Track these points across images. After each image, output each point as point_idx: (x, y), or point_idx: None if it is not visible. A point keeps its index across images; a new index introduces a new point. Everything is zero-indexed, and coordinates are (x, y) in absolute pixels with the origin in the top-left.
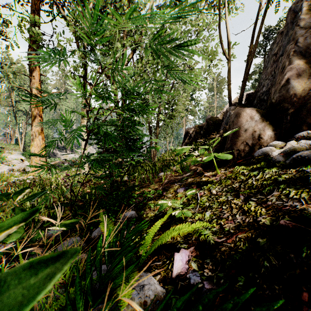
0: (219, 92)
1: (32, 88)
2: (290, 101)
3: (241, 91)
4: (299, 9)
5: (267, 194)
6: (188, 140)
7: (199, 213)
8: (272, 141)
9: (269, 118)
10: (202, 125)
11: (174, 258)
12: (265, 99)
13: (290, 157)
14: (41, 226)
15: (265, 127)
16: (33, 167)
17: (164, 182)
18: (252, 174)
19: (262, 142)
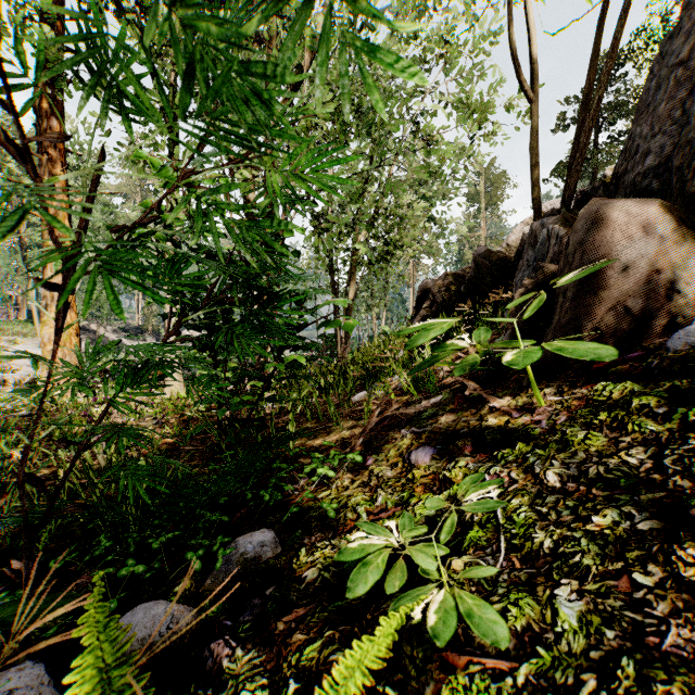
0: (492, 204)
1: None
2: None
3: (570, 178)
4: None
5: None
6: (428, 309)
7: (519, 585)
8: None
9: None
10: (463, 271)
11: None
12: (651, 189)
13: None
14: None
15: (689, 256)
16: None
17: (368, 424)
18: (694, 416)
19: (677, 306)
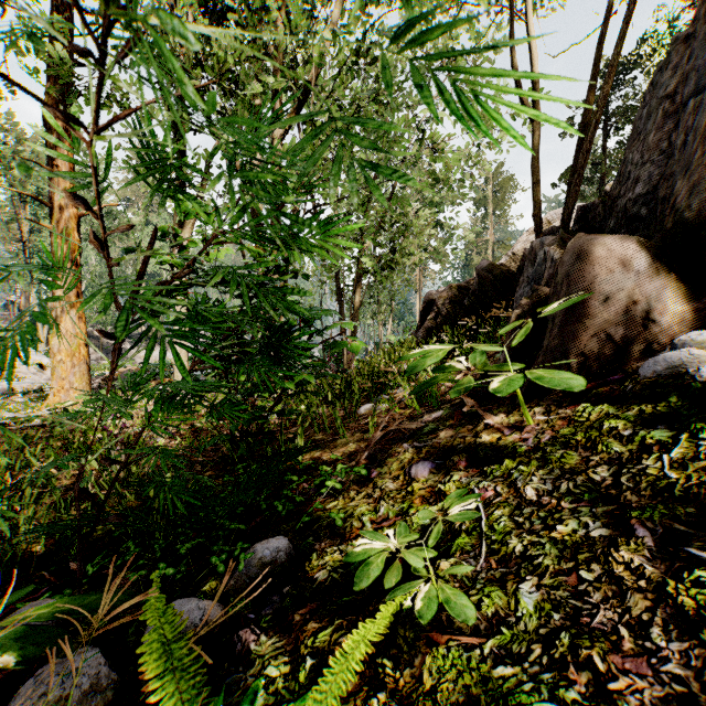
0: (499, 209)
1: (55, 194)
2: None
3: (569, 198)
4: None
5: None
6: (433, 320)
7: (493, 581)
8: (684, 331)
9: (673, 264)
10: (467, 284)
11: None
12: (641, 215)
13: None
14: (21, 575)
15: (663, 289)
16: None
17: (372, 438)
18: (651, 439)
19: (653, 334)
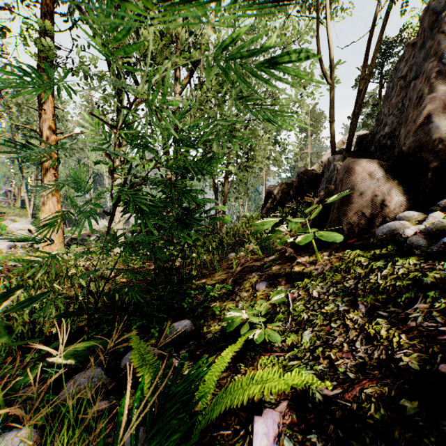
0: (315, 132)
1: (43, 127)
2: (432, 149)
3: (350, 132)
4: (442, 8)
5: (406, 306)
6: (271, 203)
7: (292, 331)
8: (402, 211)
9: (397, 175)
10: (292, 181)
11: (253, 428)
12: (387, 144)
13: (439, 241)
14: (46, 342)
15: (391, 188)
16: (21, 261)
17: (235, 270)
18: (375, 266)
19: (386, 212)
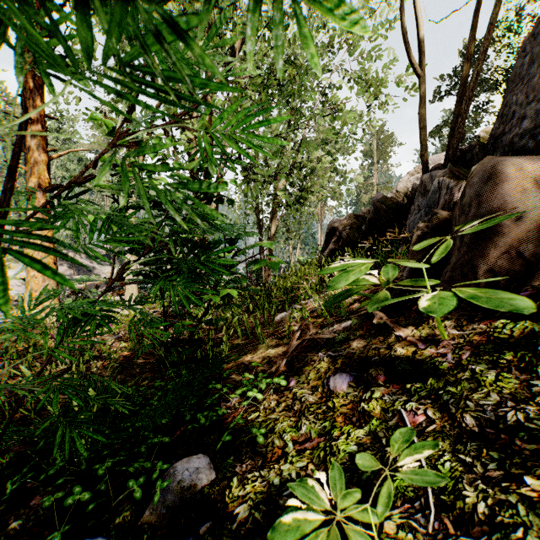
0: (382, 159)
1: (29, 141)
2: None
3: (454, 139)
4: None
5: None
6: (336, 243)
7: None
8: None
9: None
10: (363, 213)
11: None
12: (527, 148)
13: None
14: None
15: None
16: None
17: (289, 346)
18: None
19: None
